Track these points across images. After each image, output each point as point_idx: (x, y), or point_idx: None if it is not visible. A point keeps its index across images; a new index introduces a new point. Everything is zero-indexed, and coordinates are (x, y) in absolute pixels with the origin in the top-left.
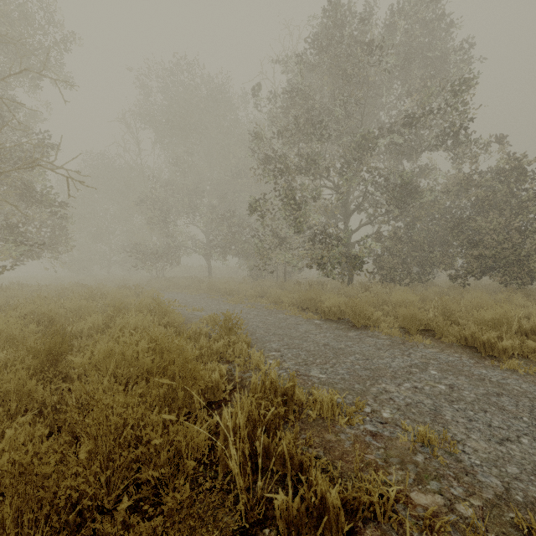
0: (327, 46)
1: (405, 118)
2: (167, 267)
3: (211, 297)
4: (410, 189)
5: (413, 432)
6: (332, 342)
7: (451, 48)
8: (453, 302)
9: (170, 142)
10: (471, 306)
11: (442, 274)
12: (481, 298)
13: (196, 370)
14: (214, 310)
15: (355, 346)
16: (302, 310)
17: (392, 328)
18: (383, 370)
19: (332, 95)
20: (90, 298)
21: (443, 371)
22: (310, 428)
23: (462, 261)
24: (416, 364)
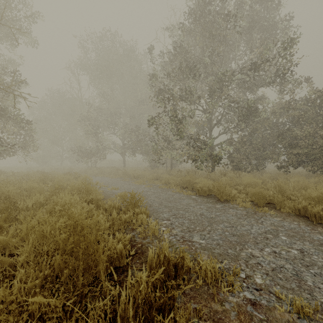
0: (199, 17)
1: (251, 63)
2: (98, 161)
3: (124, 180)
4: (253, 110)
5: (287, 302)
6: (206, 212)
7: (278, 21)
8: (283, 184)
9: (99, 83)
10: (297, 187)
11: (268, 165)
12: (300, 181)
13: (98, 253)
14: (126, 188)
15: (222, 215)
16: (183, 188)
17: (245, 202)
18: (246, 236)
19: (202, 49)
20: (43, 181)
21: (290, 237)
22: (198, 296)
23: (284, 157)
24: (269, 231)
